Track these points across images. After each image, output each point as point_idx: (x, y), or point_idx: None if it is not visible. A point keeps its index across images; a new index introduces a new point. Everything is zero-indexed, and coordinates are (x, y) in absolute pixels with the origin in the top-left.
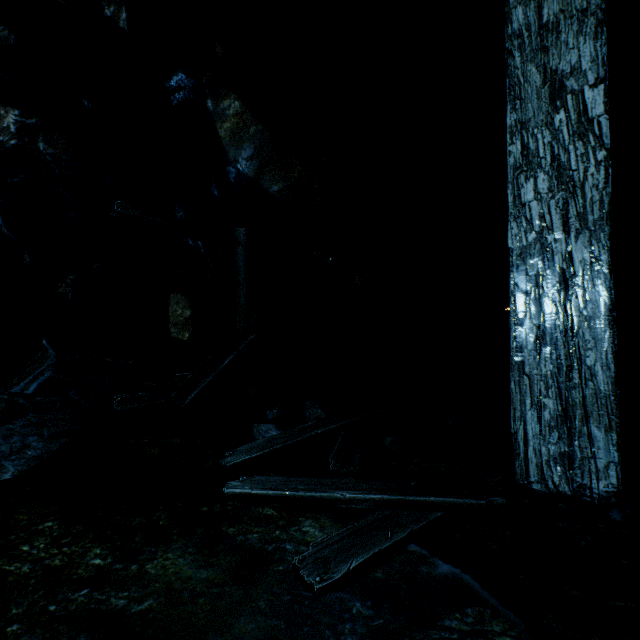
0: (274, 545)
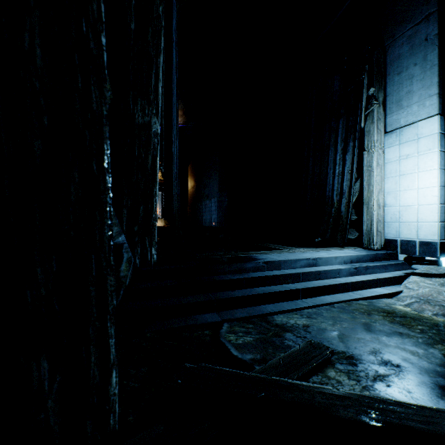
0: (360, 366)
